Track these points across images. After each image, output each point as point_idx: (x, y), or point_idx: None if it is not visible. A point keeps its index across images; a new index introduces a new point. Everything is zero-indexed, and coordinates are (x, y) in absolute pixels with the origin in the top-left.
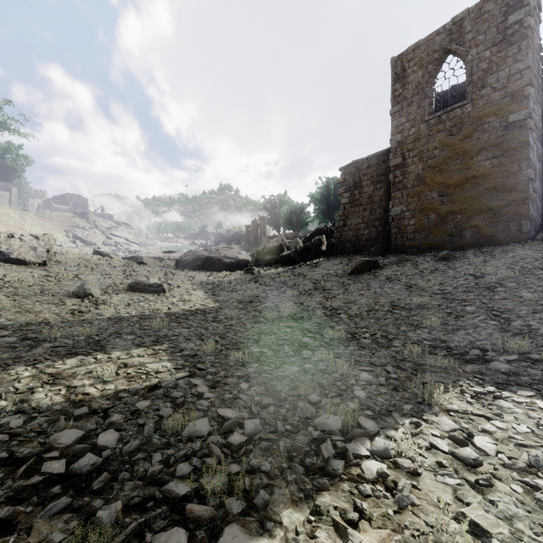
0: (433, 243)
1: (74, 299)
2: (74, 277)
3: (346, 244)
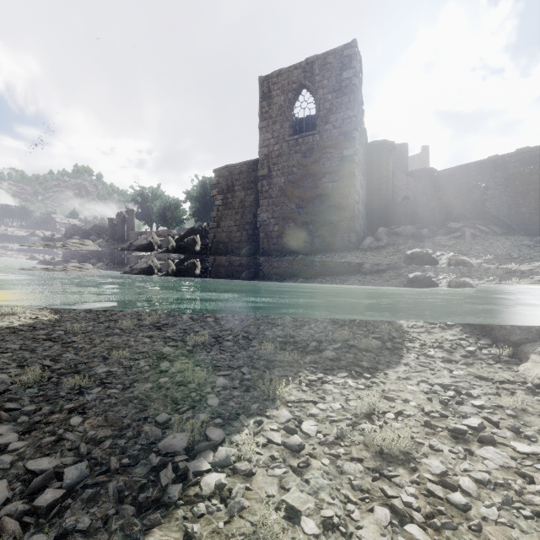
0: (292, 247)
1: None
2: None
3: (220, 245)
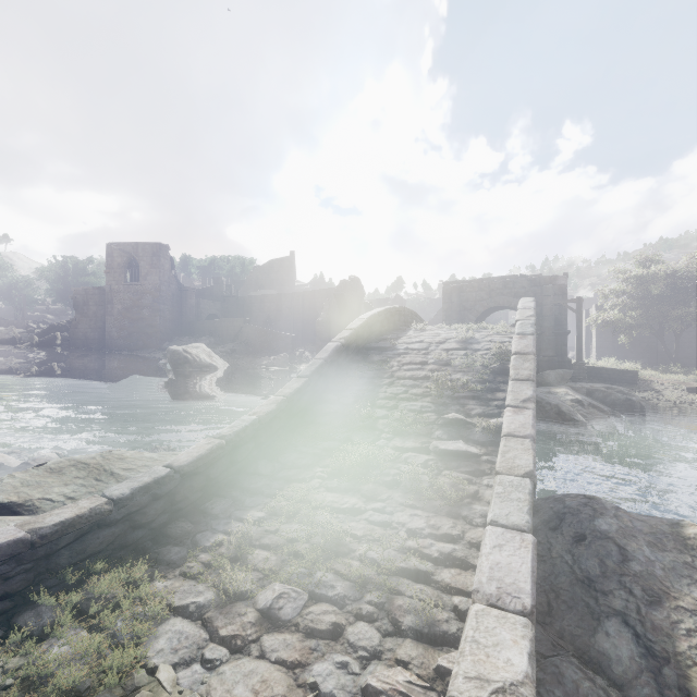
0: (126, 346)
1: None
2: None
3: (78, 341)
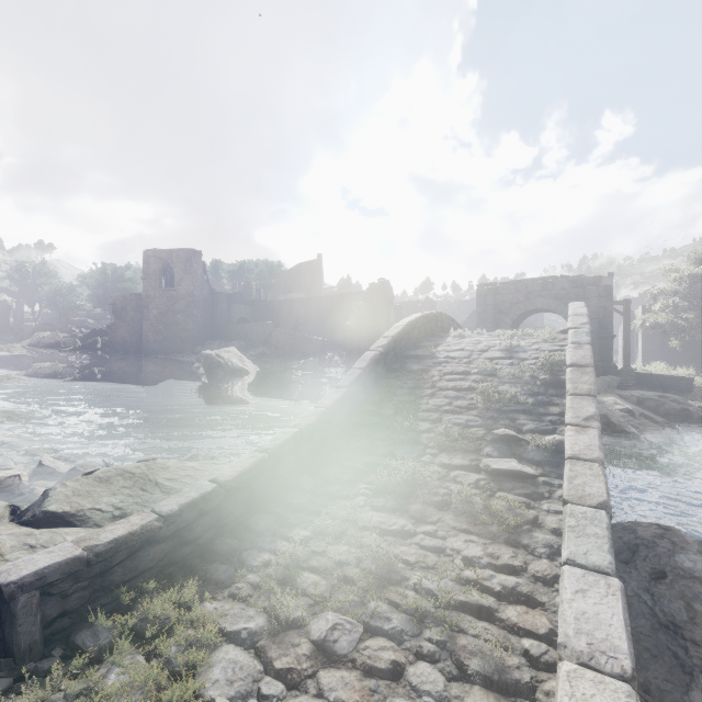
0: (161, 349)
1: None
2: None
3: (117, 345)
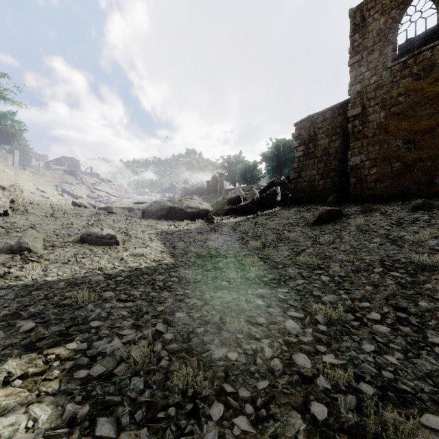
0: (397, 191)
1: (5, 254)
2: (28, 228)
3: (301, 195)
